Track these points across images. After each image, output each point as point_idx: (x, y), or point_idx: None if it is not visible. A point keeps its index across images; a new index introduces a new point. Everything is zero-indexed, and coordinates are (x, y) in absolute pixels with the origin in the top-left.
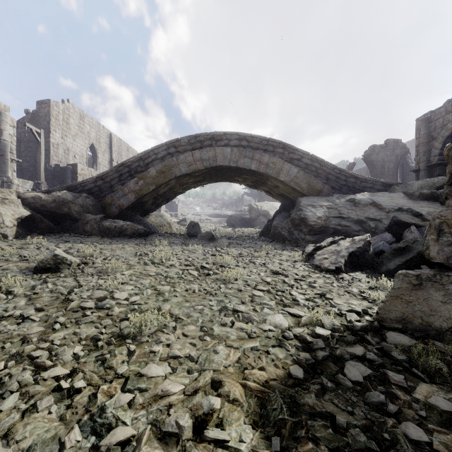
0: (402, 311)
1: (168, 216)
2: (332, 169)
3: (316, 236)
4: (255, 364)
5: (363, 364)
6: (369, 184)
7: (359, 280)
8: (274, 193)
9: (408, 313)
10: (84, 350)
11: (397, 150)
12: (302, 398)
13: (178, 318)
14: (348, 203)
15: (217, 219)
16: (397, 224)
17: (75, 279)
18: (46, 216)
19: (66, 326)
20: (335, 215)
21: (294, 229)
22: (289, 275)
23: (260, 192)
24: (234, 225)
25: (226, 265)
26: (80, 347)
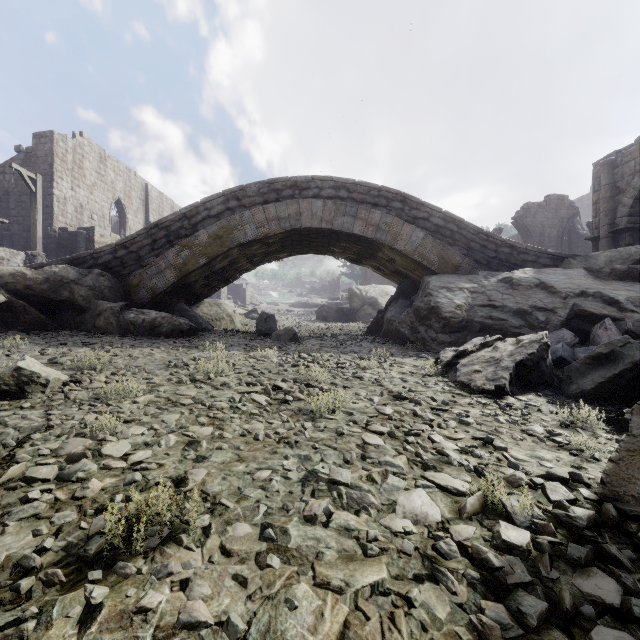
0: None
1: (231, 305)
2: (476, 234)
3: (453, 334)
4: None
5: (630, 633)
6: (530, 257)
7: (538, 409)
8: (387, 271)
9: None
10: None
11: (562, 210)
12: None
13: (217, 502)
14: (502, 284)
15: (303, 311)
16: (580, 316)
17: (46, 412)
18: (34, 304)
19: None
20: (483, 302)
21: (420, 325)
22: (422, 402)
23: (365, 271)
24: (328, 319)
25: (315, 383)
26: None
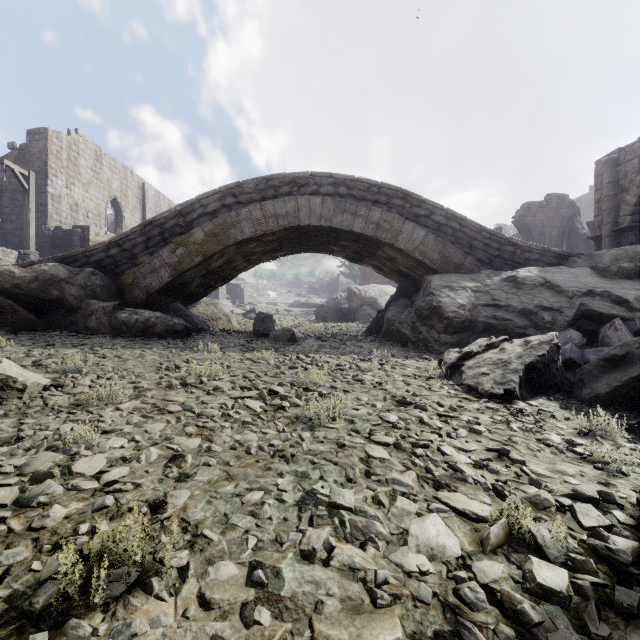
0: None
1: (229, 305)
2: (479, 232)
3: (456, 335)
4: None
5: None
6: (534, 255)
7: (551, 415)
8: (387, 270)
9: None
10: None
11: (562, 209)
12: None
13: (199, 534)
14: (506, 283)
15: (302, 311)
16: (588, 316)
17: (19, 421)
18: (22, 303)
19: None
20: (487, 301)
21: (422, 325)
22: (428, 407)
23: (364, 271)
24: (327, 319)
25: (314, 387)
26: None
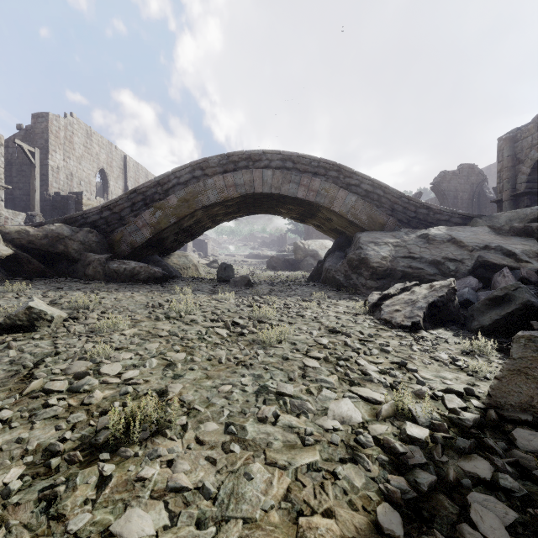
0: (530, 393)
1: (195, 257)
2: (399, 198)
3: (379, 281)
4: (315, 501)
5: (496, 497)
6: (444, 216)
7: (445, 341)
8: (325, 228)
9: None
10: (25, 476)
11: (472, 177)
12: None
13: (192, 408)
14: (420, 239)
15: (256, 261)
16: (484, 265)
17: (53, 342)
18: (35, 256)
19: (9, 426)
20: (404, 254)
21: (352, 273)
22: (352, 334)
23: (308, 228)
24: (276, 268)
25: (266, 320)
26: (18, 471)
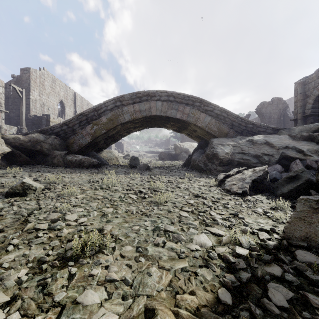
0: (306, 230)
1: (116, 152)
2: (236, 118)
3: (224, 167)
4: (185, 287)
5: (283, 285)
6: (262, 129)
7: (261, 202)
8: (193, 136)
9: (311, 233)
10: (29, 273)
11: (280, 105)
12: None
13: (117, 238)
14: (248, 142)
15: (152, 155)
16: (285, 158)
17: (37, 202)
18: (23, 152)
19: (18, 248)
20: (239, 151)
21: (208, 162)
22: (207, 198)
23: (182, 135)
24: (164, 159)
25: (158, 189)
26: (25, 271)
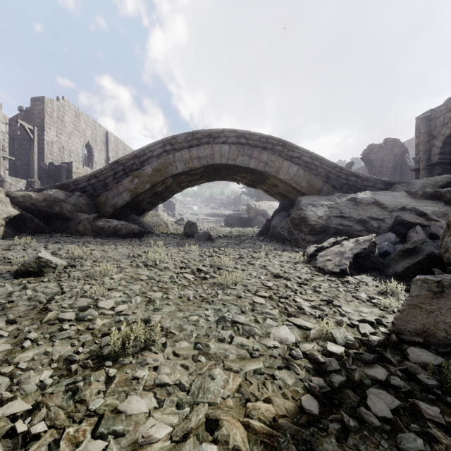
0: (423, 322)
1: (165, 215)
2: (333, 168)
3: (316, 236)
4: (259, 393)
5: (387, 392)
6: (370, 183)
7: (365, 284)
8: (273, 192)
9: (429, 325)
10: (53, 376)
11: (395, 149)
12: (320, 444)
13: (169, 332)
14: (349, 202)
15: (215, 219)
16: (401, 223)
17: (59, 284)
18: (36, 215)
19: (37, 343)
20: (337, 214)
21: (294, 229)
22: (292, 279)
23: (258, 191)
24: (232, 225)
25: (224, 267)
26: (49, 372)
